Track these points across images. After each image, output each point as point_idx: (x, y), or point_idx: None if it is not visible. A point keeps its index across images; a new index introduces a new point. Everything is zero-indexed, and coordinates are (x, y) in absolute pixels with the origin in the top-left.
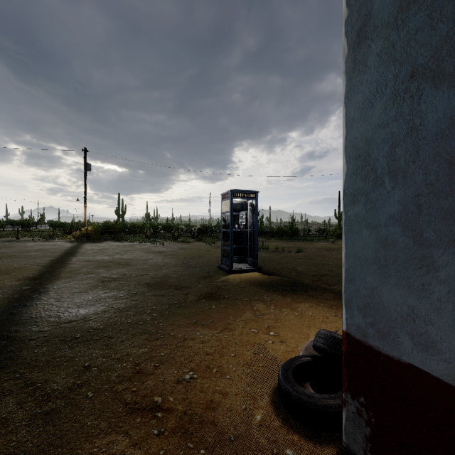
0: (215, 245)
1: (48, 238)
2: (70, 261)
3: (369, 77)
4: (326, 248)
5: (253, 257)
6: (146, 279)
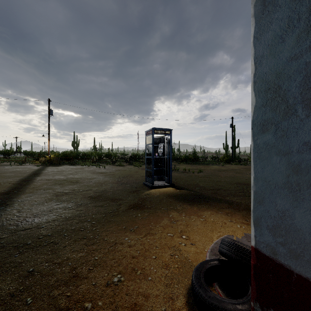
0: (141, 168)
1: (21, 163)
2: (34, 180)
3: (279, 14)
4: (218, 169)
5: (168, 176)
6: (90, 193)
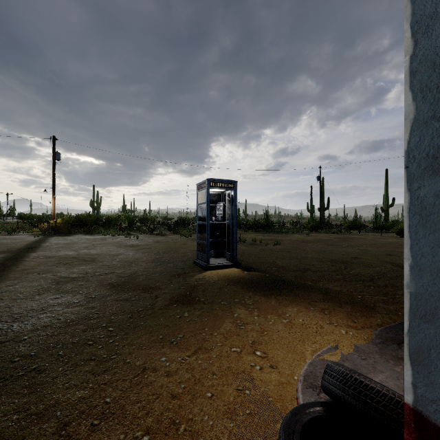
0: (191, 238)
1: (11, 231)
2: (26, 258)
3: None
4: (302, 240)
5: (231, 251)
6: (111, 279)
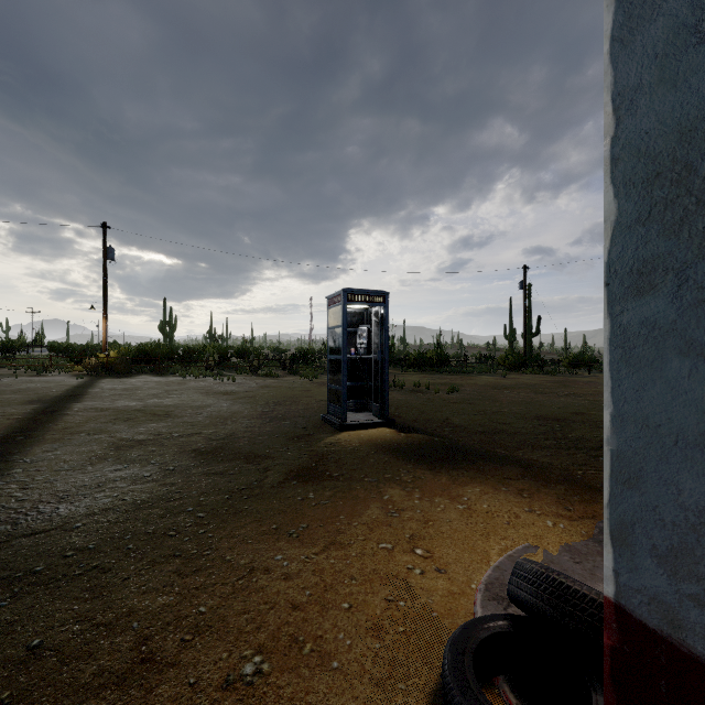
0: (318, 381)
1: (41, 370)
2: (67, 411)
3: None
4: (495, 385)
5: (380, 401)
6: (197, 443)
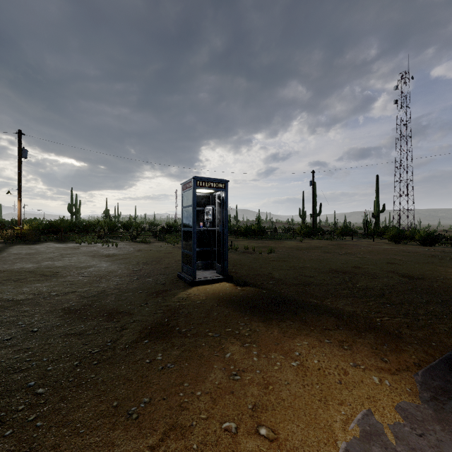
0: (178, 246)
1: None
2: None
3: None
4: (297, 247)
5: (222, 262)
6: (69, 301)
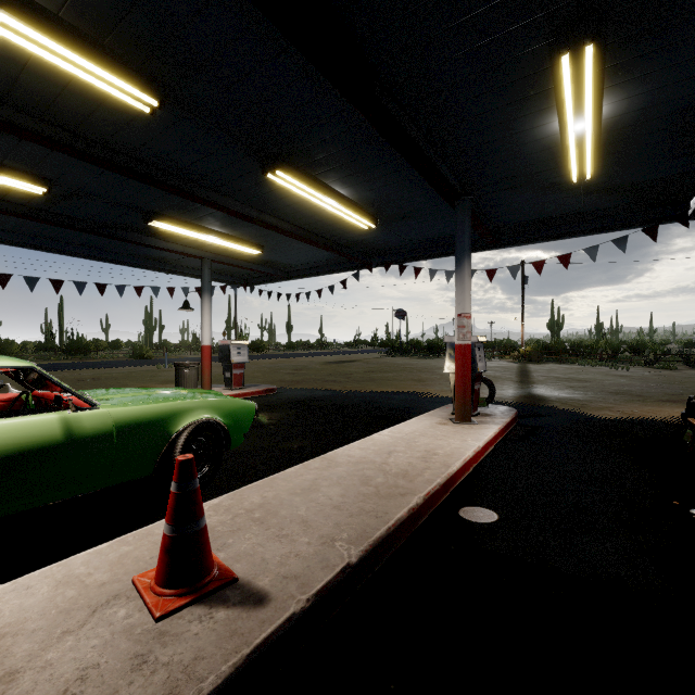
0: None
1: (490, 358)
2: (532, 375)
3: None
4: None
5: None
6: (608, 390)
